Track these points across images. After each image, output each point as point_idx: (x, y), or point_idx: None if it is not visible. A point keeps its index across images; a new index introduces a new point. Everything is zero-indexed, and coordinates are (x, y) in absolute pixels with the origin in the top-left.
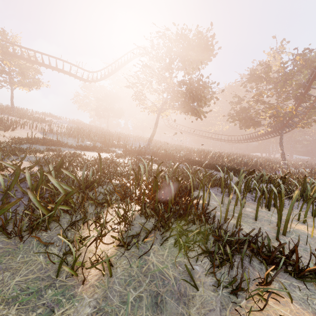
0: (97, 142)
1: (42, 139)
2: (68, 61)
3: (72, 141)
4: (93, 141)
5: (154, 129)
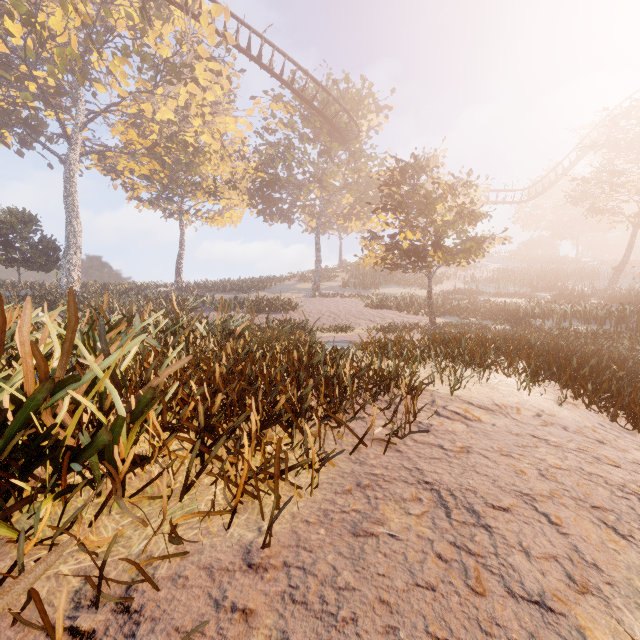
0: (526, 287)
1: (463, 290)
2: (493, 190)
3: (493, 289)
4: (521, 286)
5: (623, 257)
